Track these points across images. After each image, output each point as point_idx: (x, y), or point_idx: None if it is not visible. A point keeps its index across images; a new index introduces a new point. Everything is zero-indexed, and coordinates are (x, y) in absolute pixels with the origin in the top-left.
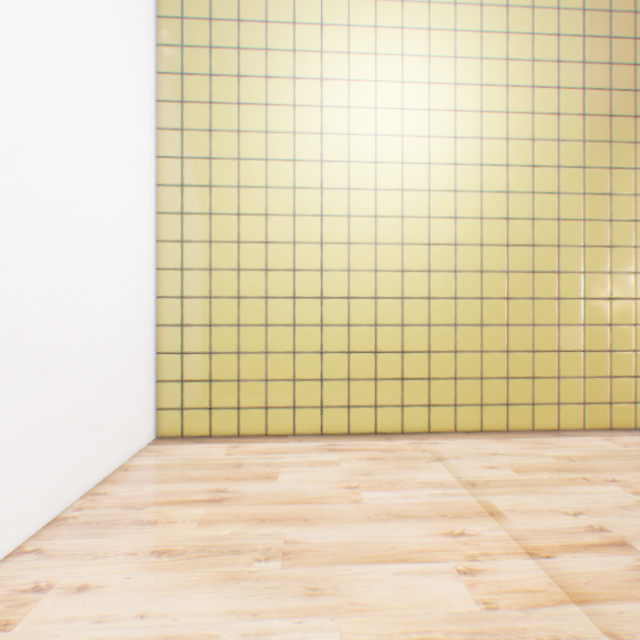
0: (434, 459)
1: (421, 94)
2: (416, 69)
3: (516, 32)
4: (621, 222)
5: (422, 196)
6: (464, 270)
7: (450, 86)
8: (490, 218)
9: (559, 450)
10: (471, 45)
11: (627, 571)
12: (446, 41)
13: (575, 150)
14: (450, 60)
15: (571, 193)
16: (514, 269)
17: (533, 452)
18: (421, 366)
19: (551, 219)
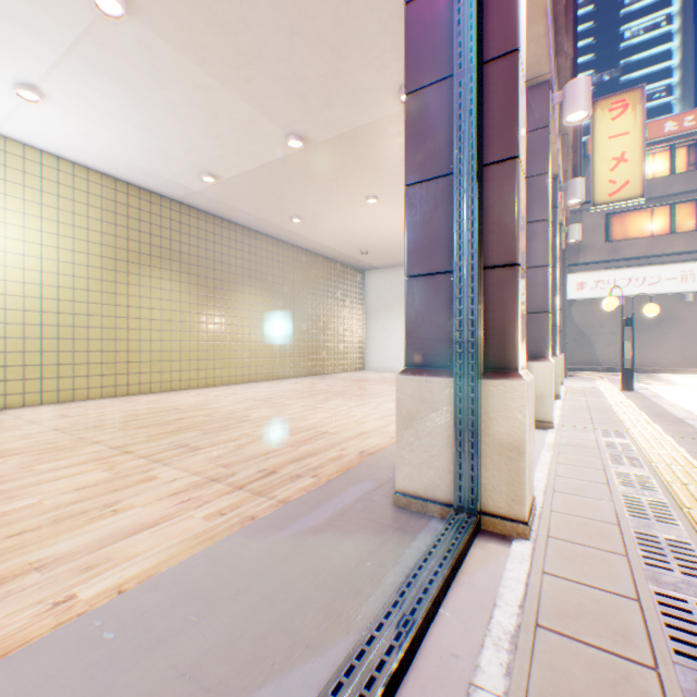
0: (6, 414)
1: (4, 228)
2: (0, 214)
3: (68, 210)
4: (126, 307)
5: (5, 283)
6: (35, 324)
7: (25, 228)
8: (52, 299)
9: (81, 405)
10: (40, 210)
11: (61, 418)
12: (22, 204)
13: (102, 272)
14: (25, 214)
15: (100, 291)
16: (67, 325)
17: (67, 406)
18: (4, 374)
19: (89, 302)
